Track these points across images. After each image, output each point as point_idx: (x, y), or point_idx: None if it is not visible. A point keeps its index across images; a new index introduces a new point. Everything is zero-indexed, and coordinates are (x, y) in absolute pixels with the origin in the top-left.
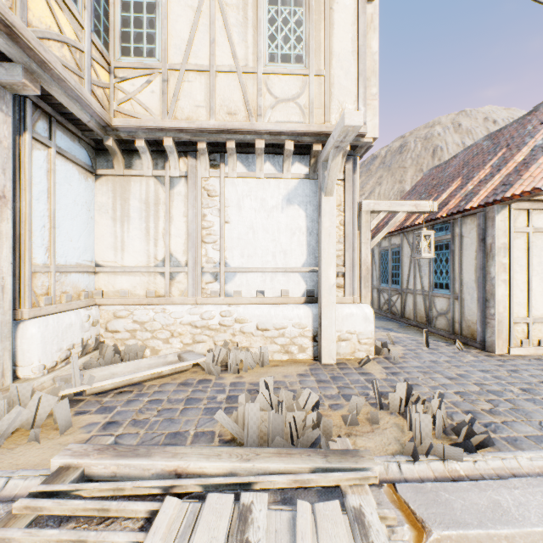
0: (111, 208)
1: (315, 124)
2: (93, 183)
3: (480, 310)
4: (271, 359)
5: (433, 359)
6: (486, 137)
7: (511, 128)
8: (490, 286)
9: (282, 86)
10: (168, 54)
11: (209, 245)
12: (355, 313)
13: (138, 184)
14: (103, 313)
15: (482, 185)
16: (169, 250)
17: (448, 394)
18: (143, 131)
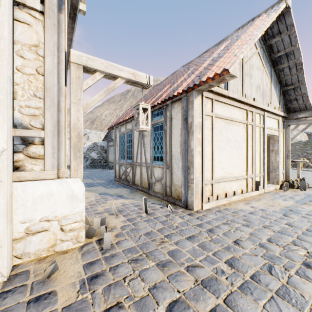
0: None
1: None
2: None
3: (184, 176)
4: None
5: (149, 230)
6: (183, 67)
7: (196, 60)
8: (191, 156)
9: None
10: None
11: None
12: (55, 192)
13: None
14: None
15: (184, 81)
16: None
17: None
18: None
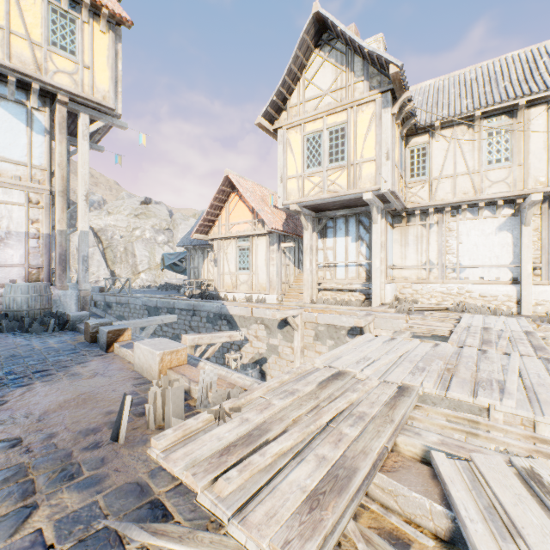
0: (399, 240)
1: (516, 191)
2: (392, 231)
3: None
4: None
5: None
6: None
7: None
8: None
9: (495, 175)
10: (432, 173)
11: (450, 255)
12: (548, 290)
13: (412, 229)
14: (397, 286)
15: None
16: (428, 258)
17: None
18: (419, 208)
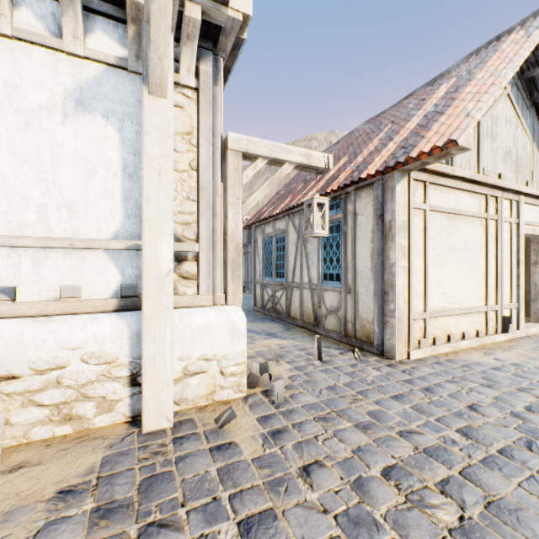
0: None
1: None
2: None
3: (378, 306)
4: (25, 441)
5: (332, 383)
6: (367, 123)
7: (391, 111)
8: (390, 275)
9: None
10: None
11: None
12: (215, 323)
13: None
14: None
15: (375, 154)
16: None
17: (375, 483)
18: None
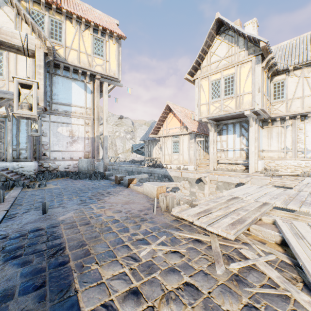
0: (266, 135)
1: None
2: (261, 130)
3: None
4: None
5: None
6: None
7: None
8: None
9: None
10: (287, 96)
11: (300, 143)
12: None
13: (275, 129)
14: (265, 161)
15: None
16: (285, 145)
17: None
18: (279, 116)
